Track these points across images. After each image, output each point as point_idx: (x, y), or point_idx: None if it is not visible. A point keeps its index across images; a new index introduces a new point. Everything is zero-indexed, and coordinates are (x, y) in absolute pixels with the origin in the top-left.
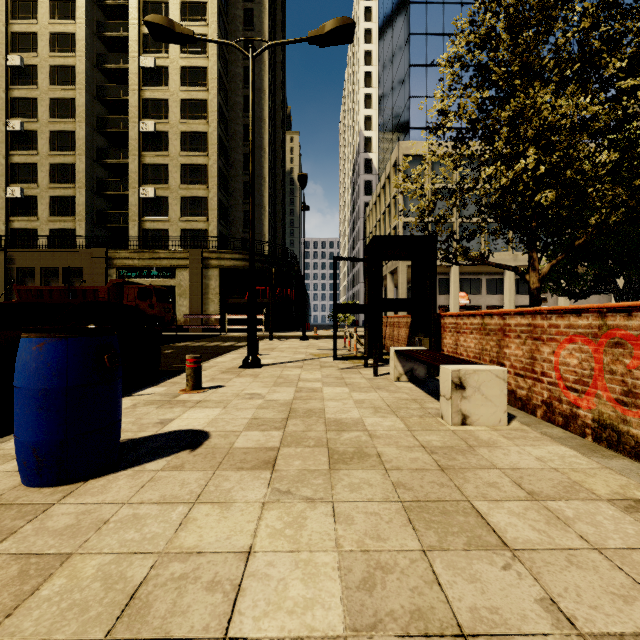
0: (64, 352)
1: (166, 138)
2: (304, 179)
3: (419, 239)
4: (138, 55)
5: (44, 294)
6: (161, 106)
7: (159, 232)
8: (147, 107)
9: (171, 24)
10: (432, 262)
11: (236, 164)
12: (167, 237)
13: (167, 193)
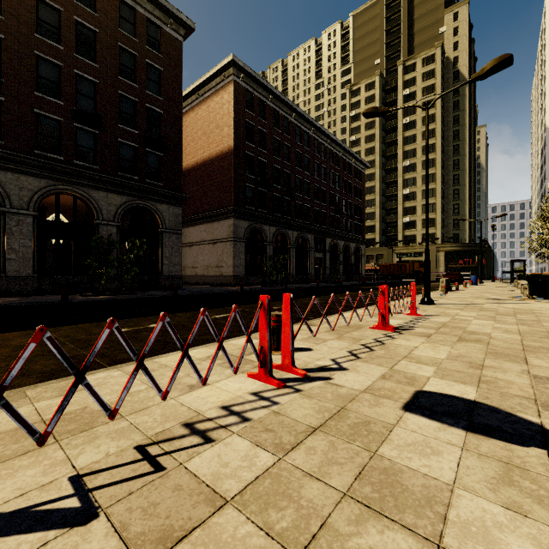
0: (475, 277)
1: (414, 194)
2: (493, 226)
3: (521, 260)
4: (402, 161)
5: (387, 266)
6: (412, 180)
7: (411, 236)
8: (405, 182)
9: (462, 219)
10: (524, 264)
11: (448, 196)
12: (415, 238)
13: (415, 218)
